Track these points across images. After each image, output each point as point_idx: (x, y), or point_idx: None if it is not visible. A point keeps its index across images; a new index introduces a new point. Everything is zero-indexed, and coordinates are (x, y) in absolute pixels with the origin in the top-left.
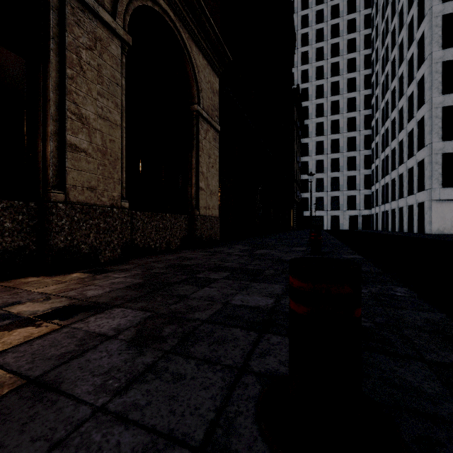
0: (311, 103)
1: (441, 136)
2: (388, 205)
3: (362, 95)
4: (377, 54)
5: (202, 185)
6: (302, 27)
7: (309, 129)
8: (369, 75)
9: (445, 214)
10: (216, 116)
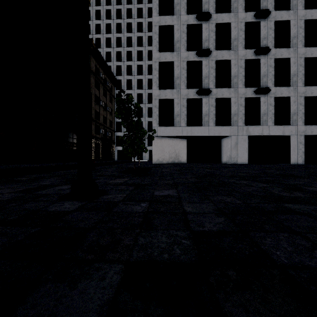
0: (123, 64)
1: (158, 85)
2: None
3: None
4: None
5: None
6: (117, 3)
7: (122, 84)
8: None
9: (164, 148)
10: None
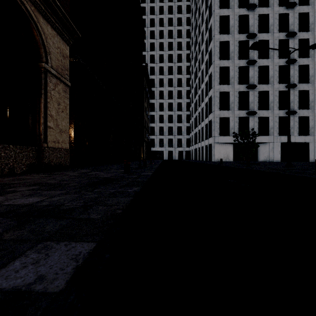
0: (156, 77)
1: (219, 107)
2: (197, 145)
3: (185, 77)
4: (192, 54)
5: (50, 125)
6: (151, 26)
7: (155, 94)
8: (189, 66)
9: (221, 151)
10: (66, 74)
